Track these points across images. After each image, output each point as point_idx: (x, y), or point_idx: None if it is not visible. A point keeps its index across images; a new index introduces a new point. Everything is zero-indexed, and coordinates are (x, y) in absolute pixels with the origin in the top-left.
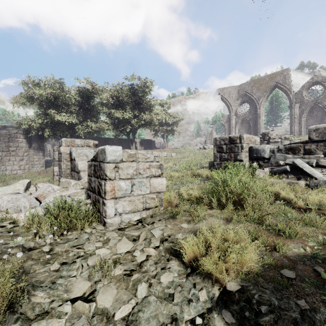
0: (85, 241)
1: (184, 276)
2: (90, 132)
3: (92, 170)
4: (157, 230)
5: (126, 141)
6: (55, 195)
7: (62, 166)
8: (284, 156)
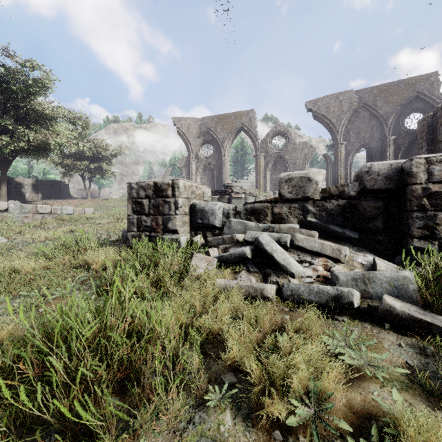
0: None
1: None
2: None
3: None
4: None
5: None
6: None
7: None
8: (244, 225)
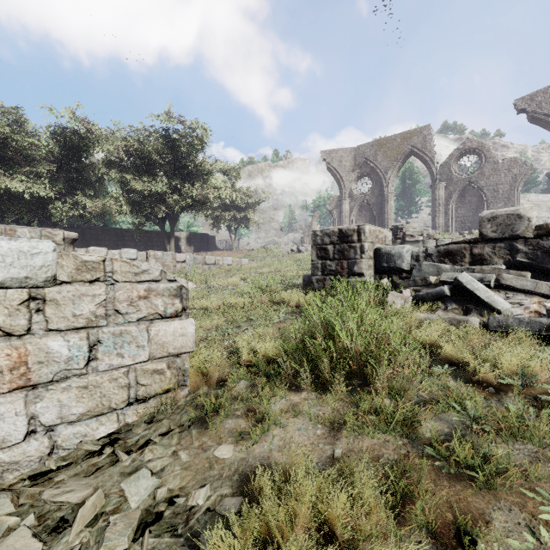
0: None
1: None
2: (82, 216)
3: None
4: (142, 478)
5: (160, 236)
6: None
7: None
8: (437, 267)
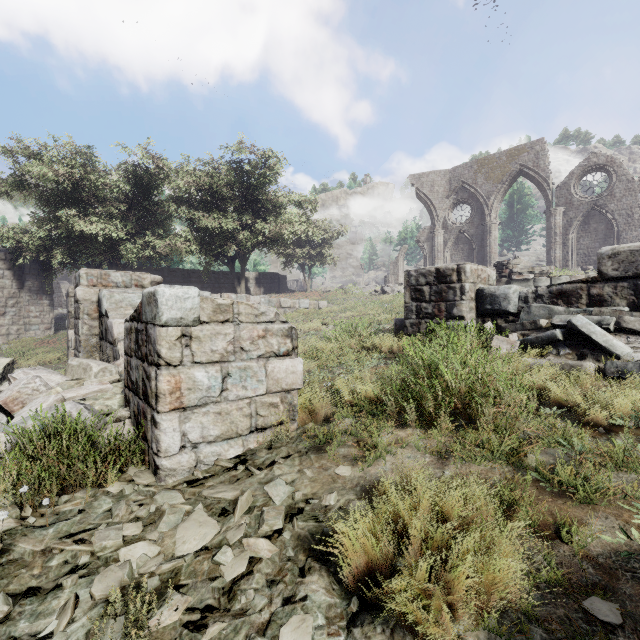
0: (101, 520)
1: (341, 624)
2: (151, 257)
3: (132, 342)
4: (279, 485)
5: (228, 276)
6: (47, 398)
7: (81, 329)
8: (548, 309)
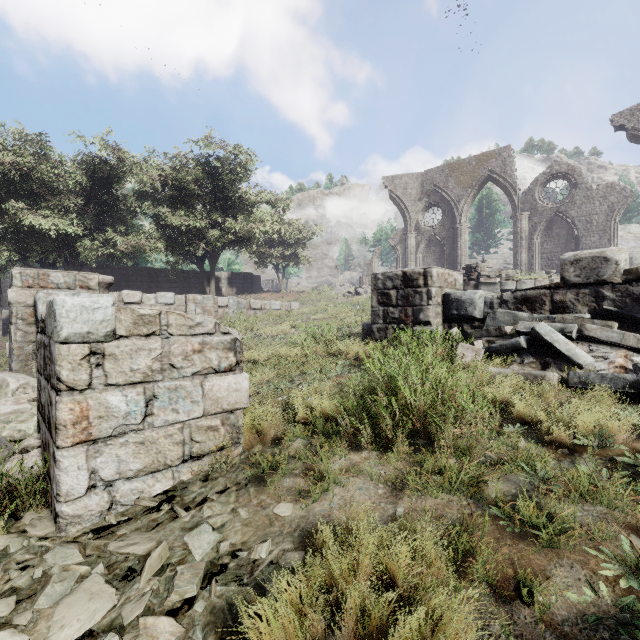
0: None
1: None
2: (112, 255)
3: (41, 359)
4: (204, 532)
5: (198, 276)
6: None
7: (14, 335)
8: (513, 315)
